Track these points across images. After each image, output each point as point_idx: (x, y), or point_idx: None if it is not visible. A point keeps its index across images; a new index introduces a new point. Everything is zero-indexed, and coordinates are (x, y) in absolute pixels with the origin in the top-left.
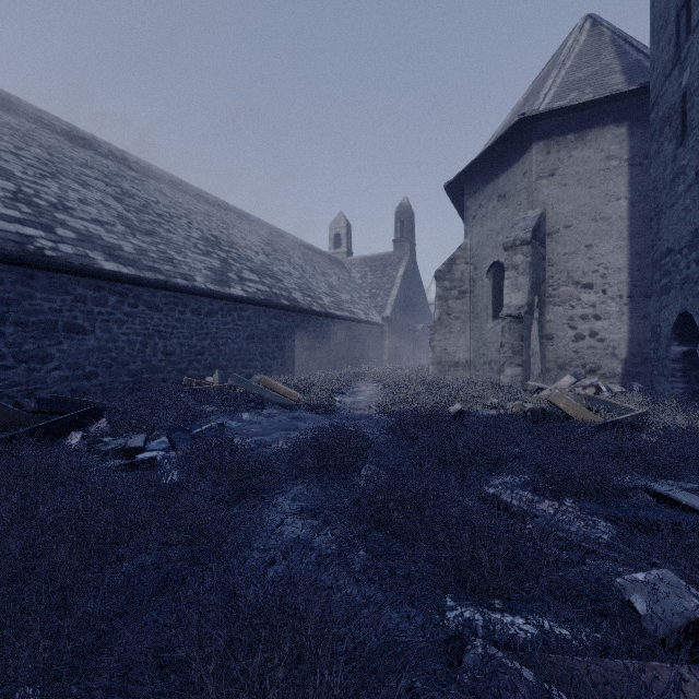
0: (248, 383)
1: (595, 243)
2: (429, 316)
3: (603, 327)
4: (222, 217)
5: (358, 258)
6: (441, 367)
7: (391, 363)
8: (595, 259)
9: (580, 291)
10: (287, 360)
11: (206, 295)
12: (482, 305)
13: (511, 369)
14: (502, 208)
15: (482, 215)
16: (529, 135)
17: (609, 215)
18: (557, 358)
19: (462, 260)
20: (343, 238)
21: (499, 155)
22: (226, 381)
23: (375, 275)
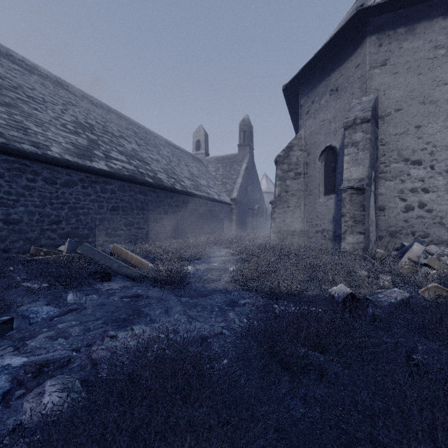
0: (97, 253)
1: (424, 123)
2: (262, 199)
3: (431, 198)
4: (102, 114)
5: (213, 157)
6: (281, 235)
7: (237, 232)
8: (424, 138)
9: (410, 167)
10: (152, 230)
11: (62, 165)
12: (315, 183)
13: (353, 237)
14: (335, 100)
15: (315, 109)
16: (362, 32)
17: (437, 99)
18: (388, 227)
19: (297, 147)
20: (202, 143)
21: (332, 56)
22: (76, 250)
23: (225, 169)
